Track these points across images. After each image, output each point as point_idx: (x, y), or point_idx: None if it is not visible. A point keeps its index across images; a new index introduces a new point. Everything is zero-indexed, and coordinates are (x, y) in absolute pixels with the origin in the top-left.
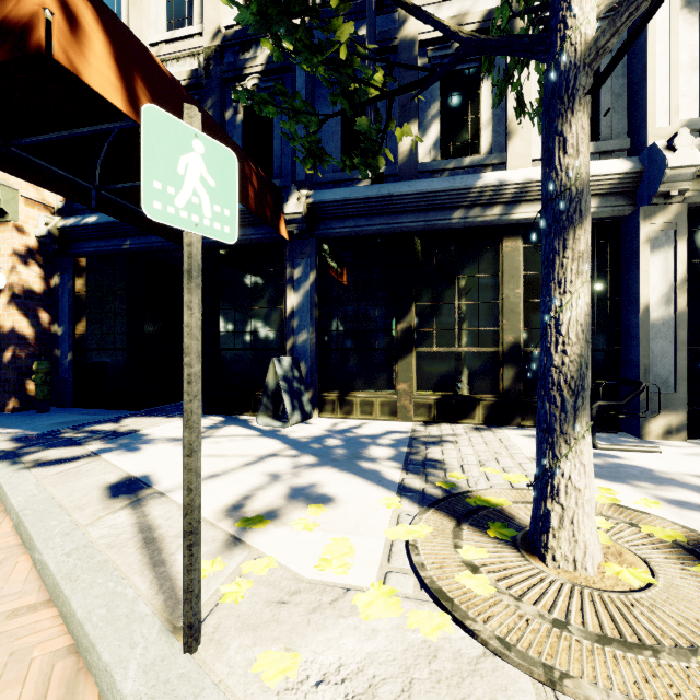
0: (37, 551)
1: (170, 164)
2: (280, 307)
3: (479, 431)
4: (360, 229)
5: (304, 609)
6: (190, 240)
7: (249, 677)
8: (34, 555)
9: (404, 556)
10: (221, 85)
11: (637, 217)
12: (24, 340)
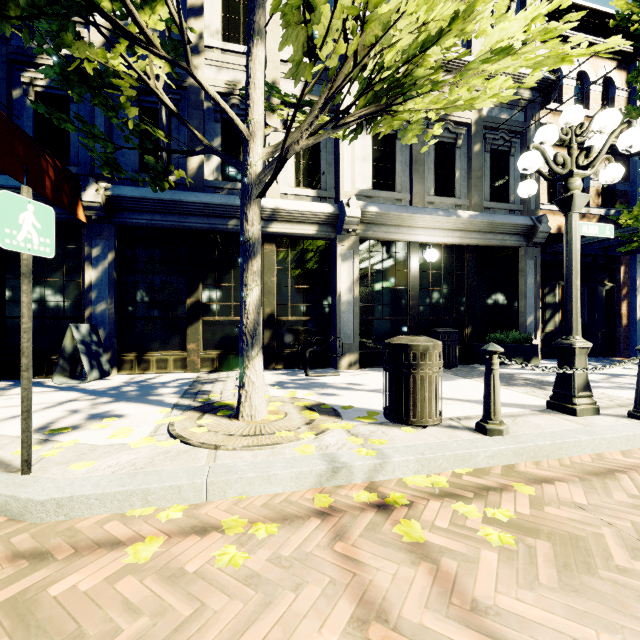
0: None
1: (14, 219)
2: (78, 281)
3: None
4: (156, 222)
5: (99, 453)
6: (26, 257)
7: (66, 474)
8: None
9: (165, 429)
10: (8, 64)
11: (336, 240)
12: None
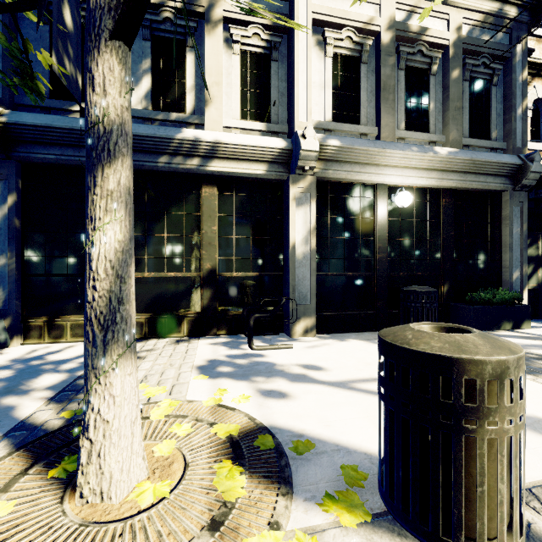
0: None
1: None
2: None
3: (178, 343)
4: (67, 158)
5: None
6: None
7: None
8: None
9: None
10: None
11: (289, 181)
12: None
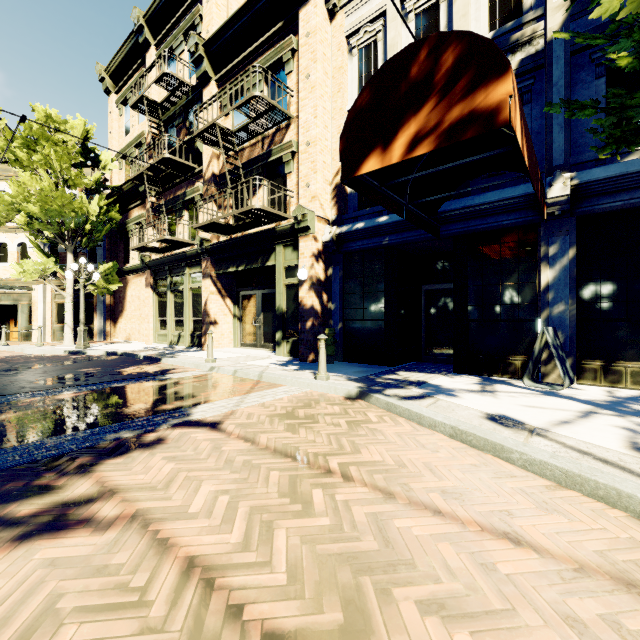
0: (517, 453)
1: None
2: (532, 282)
3: None
4: (636, 200)
5: None
6: None
7: None
8: (507, 455)
9: None
10: None
11: None
12: (317, 314)
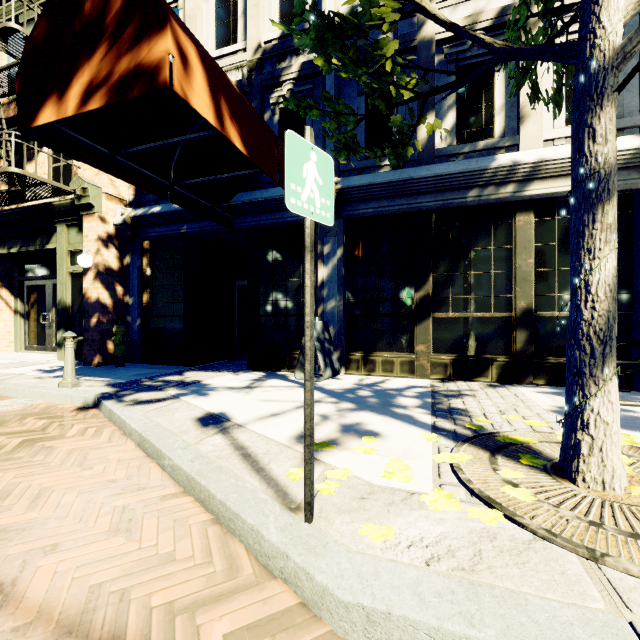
0: (167, 459)
1: (299, 171)
2: None
3: (494, 387)
4: (382, 209)
5: (382, 503)
6: (308, 224)
7: (357, 539)
8: (163, 462)
9: (451, 474)
10: (261, 92)
11: None
12: (105, 308)
